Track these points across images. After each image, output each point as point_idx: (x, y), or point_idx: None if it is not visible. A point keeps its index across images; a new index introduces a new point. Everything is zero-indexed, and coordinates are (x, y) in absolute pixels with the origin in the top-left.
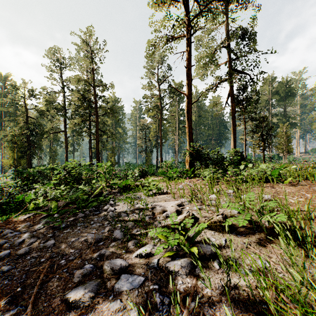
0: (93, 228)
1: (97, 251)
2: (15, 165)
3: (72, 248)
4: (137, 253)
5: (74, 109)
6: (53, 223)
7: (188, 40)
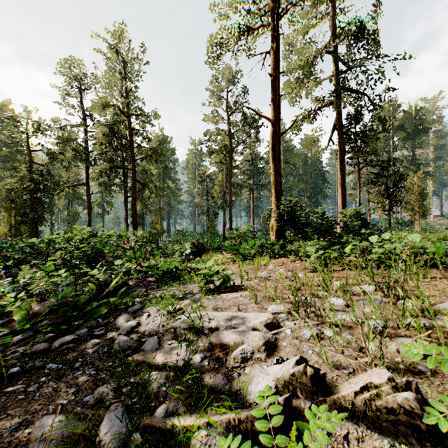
0: (72, 385)
1: None
2: (13, 234)
3: None
4: None
5: (101, 151)
6: None
7: (274, 30)
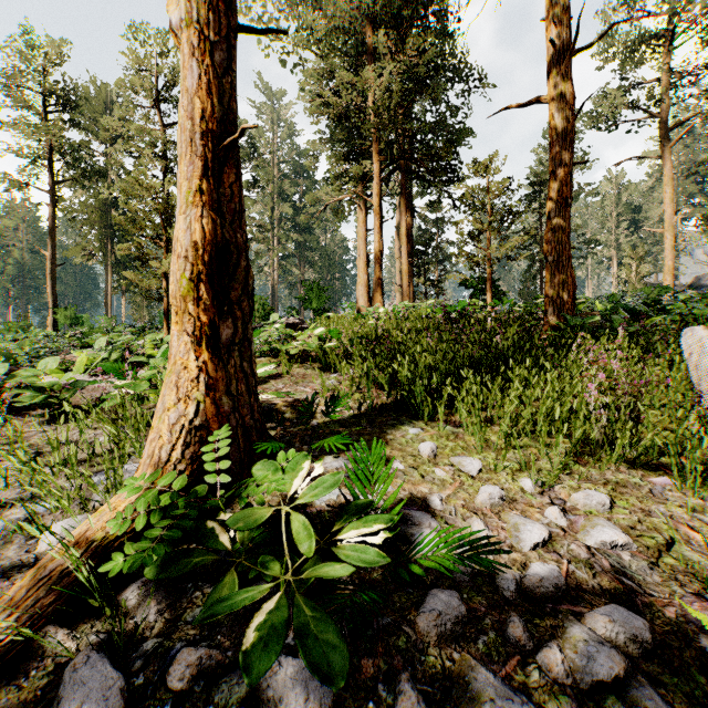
0: None
1: None
2: None
3: None
4: None
5: None
6: None
7: (52, 200)
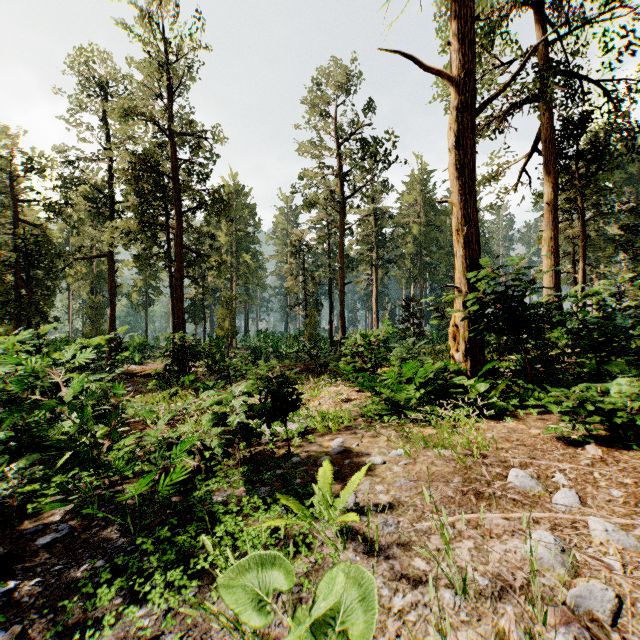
0: None
1: None
2: None
3: None
4: None
5: (131, 202)
6: None
7: None
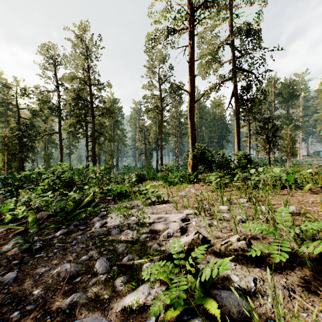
0: (73, 252)
1: (69, 294)
2: (6, 168)
3: (37, 287)
4: (124, 307)
5: (69, 109)
6: (21, 245)
7: (190, 32)
